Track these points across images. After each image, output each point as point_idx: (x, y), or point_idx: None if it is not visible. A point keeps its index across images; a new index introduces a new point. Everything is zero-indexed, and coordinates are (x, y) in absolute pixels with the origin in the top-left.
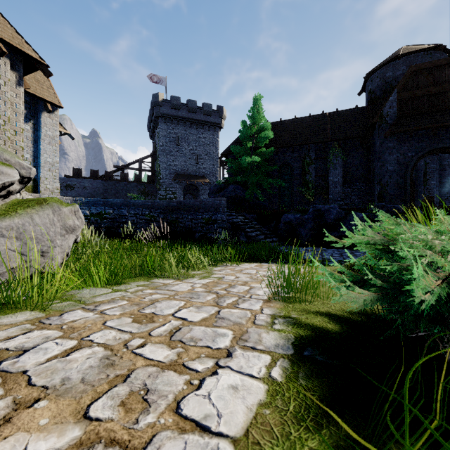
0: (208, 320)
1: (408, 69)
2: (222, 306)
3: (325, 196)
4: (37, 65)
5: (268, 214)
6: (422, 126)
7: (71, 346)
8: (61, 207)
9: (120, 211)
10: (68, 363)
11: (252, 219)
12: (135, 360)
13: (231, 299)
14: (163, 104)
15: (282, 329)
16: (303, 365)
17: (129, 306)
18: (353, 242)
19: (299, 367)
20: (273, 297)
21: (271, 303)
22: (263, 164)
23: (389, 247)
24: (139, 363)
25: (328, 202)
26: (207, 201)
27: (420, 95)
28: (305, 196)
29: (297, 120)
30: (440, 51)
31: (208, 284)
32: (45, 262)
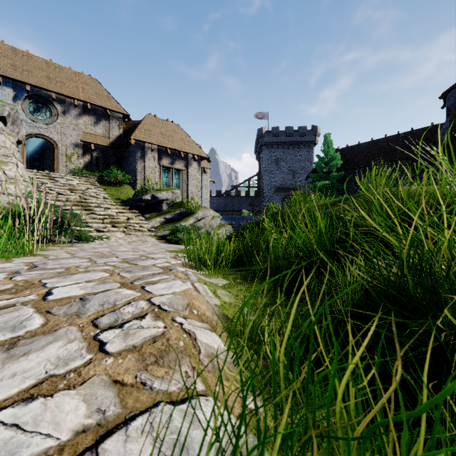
0: None
1: None
2: None
3: None
4: (206, 159)
5: None
6: None
7: None
8: (228, 227)
9: (239, 222)
10: None
11: None
12: None
13: None
14: (266, 135)
15: None
16: None
17: None
18: None
19: None
20: None
21: None
22: (336, 184)
23: None
24: None
25: None
26: None
27: None
28: None
29: (372, 142)
30: None
31: None
32: None
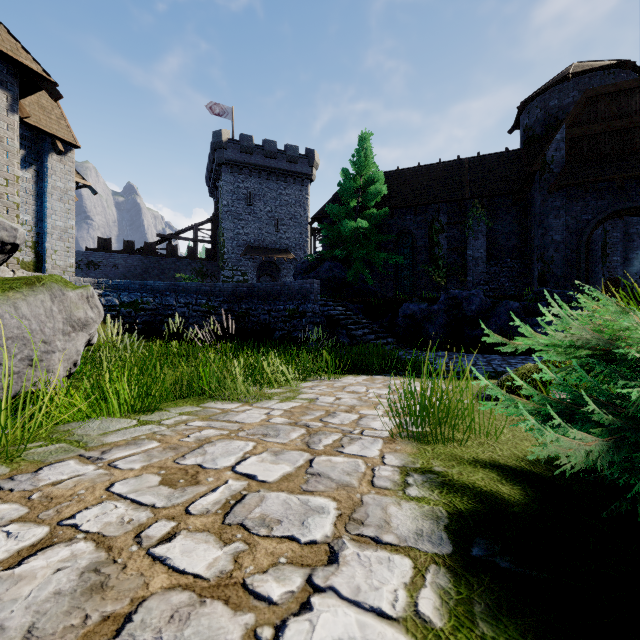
0: (293, 480)
1: (583, 95)
2: (316, 450)
3: (462, 278)
4: (40, 81)
5: (380, 303)
6: (603, 176)
7: (33, 540)
8: (65, 291)
9: (164, 299)
10: (13, 585)
11: (356, 311)
12: (150, 574)
13: (331, 438)
14: (228, 146)
15: (422, 496)
16: (477, 583)
17: (159, 453)
18: (534, 344)
19: (470, 587)
20: (400, 433)
21: (396, 444)
22: (372, 231)
23: (605, 352)
24: (156, 583)
25: (467, 286)
26: (291, 284)
27: (600, 132)
28: (433, 278)
29: (422, 169)
30: (627, 70)
31: (293, 410)
32: (37, 376)
